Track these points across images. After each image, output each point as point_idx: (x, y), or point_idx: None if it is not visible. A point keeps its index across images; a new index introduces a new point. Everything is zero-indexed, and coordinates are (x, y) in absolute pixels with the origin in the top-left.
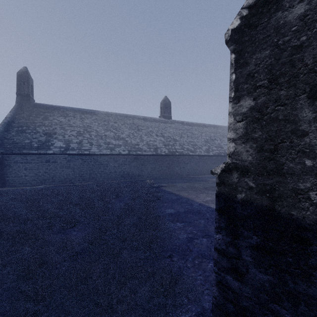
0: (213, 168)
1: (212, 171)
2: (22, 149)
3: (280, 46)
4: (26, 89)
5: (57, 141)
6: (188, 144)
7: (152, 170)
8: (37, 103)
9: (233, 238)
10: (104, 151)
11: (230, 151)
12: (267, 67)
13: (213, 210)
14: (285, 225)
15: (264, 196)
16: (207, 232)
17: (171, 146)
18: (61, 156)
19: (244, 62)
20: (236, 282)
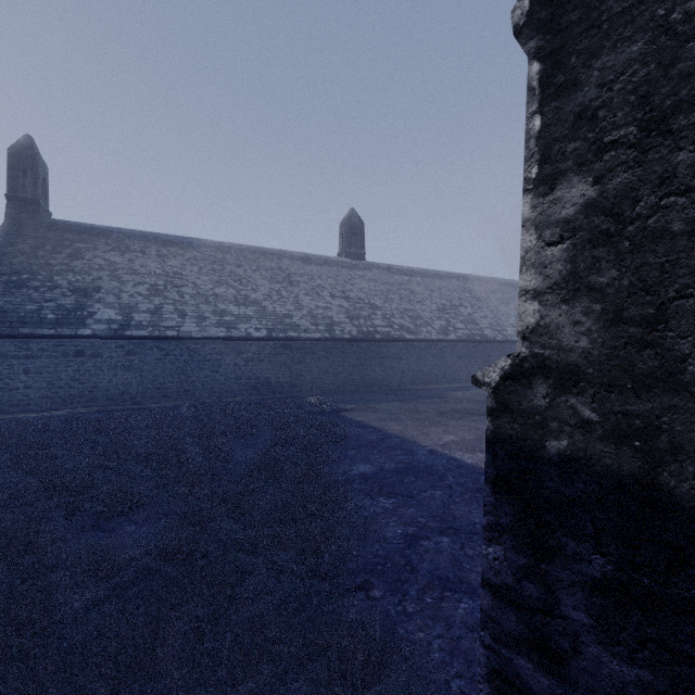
0: (456, 369)
1: (475, 378)
2: (18, 325)
3: (674, 27)
4: (31, 187)
5: (103, 307)
6: (403, 316)
7: (323, 374)
8: (56, 221)
9: (534, 558)
10: (213, 330)
11: (527, 324)
12: (636, 88)
13: (462, 465)
14: (689, 529)
15: (627, 448)
16: (450, 521)
17: (364, 321)
18: (112, 342)
19: (567, 82)
20: (544, 677)
